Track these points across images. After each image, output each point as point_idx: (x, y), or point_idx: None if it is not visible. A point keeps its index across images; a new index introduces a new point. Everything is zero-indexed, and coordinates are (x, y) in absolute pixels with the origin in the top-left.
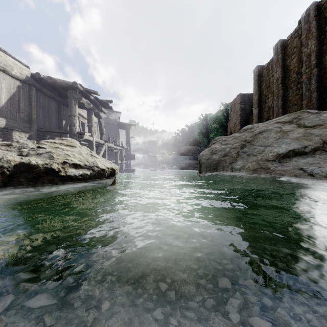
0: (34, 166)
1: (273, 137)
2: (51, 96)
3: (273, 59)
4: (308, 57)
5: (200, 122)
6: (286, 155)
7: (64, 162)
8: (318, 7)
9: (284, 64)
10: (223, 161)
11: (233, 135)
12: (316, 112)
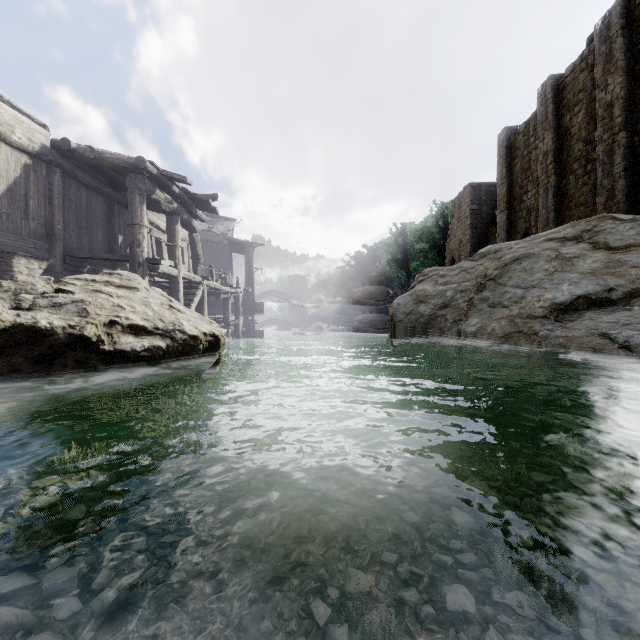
0: (46, 331)
1: (543, 269)
2: (94, 186)
3: (537, 113)
4: (607, 111)
5: (392, 239)
6: (572, 306)
7: (112, 322)
8: (628, 10)
9: (559, 123)
10: (439, 317)
11: (460, 264)
12: (629, 219)
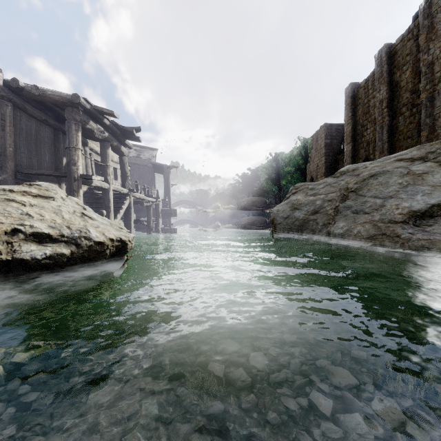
0: None
1: (397, 182)
2: (42, 118)
3: (375, 72)
4: (429, 68)
5: (268, 164)
6: (427, 213)
7: (15, 230)
8: None
9: (391, 79)
10: (311, 221)
11: (325, 180)
12: None
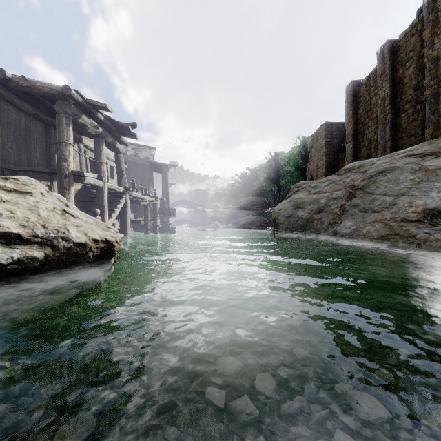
0: None
1: (408, 179)
2: (32, 113)
3: (377, 69)
4: (434, 63)
5: (267, 163)
6: None
7: None
8: None
9: (394, 76)
10: (316, 220)
11: (328, 178)
12: None
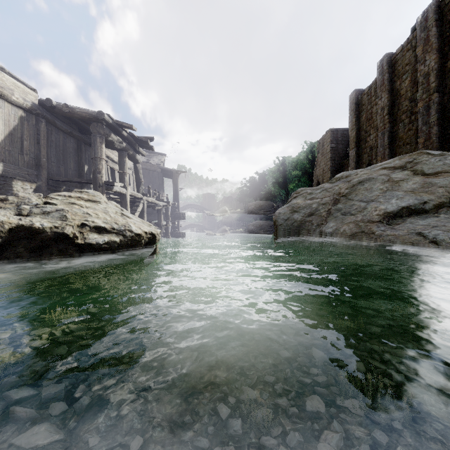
0: (39, 230)
1: (379, 188)
2: (68, 131)
3: (377, 80)
4: (425, 78)
5: (275, 168)
6: (398, 214)
7: (83, 224)
8: (440, 8)
9: (392, 87)
10: (307, 222)
11: (322, 185)
12: (438, 154)
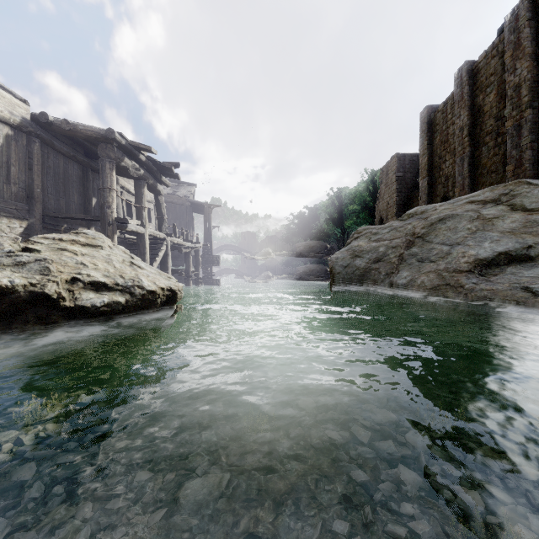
0: (7, 289)
1: (466, 228)
2: (71, 155)
3: (454, 94)
4: (516, 91)
5: (329, 201)
6: (494, 262)
7: (74, 279)
8: (534, 4)
9: (473, 102)
10: (373, 270)
11: (390, 223)
12: None
